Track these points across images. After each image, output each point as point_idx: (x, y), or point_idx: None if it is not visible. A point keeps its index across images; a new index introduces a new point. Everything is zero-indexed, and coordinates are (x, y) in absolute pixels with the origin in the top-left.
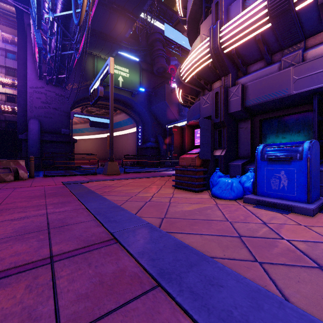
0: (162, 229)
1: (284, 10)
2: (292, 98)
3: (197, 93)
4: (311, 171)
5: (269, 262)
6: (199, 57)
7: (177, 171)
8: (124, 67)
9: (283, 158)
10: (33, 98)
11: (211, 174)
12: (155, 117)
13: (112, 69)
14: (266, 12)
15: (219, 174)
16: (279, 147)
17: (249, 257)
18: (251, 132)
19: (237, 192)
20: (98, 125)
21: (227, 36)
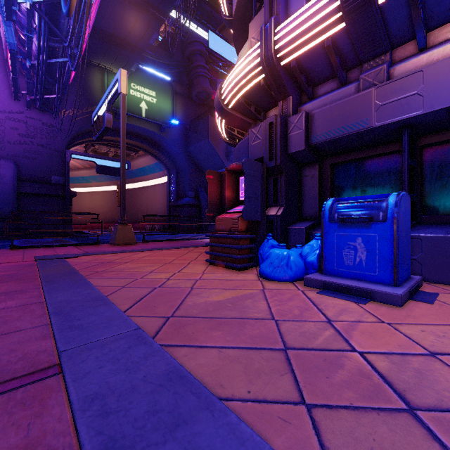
0: (157, 340)
1: (363, 3)
2: (374, 133)
3: (246, 125)
4: (398, 238)
5: (325, 403)
6: (247, 70)
7: (213, 238)
8: (149, 89)
9: (360, 219)
10: (5, 127)
11: (262, 243)
12: (195, 162)
13: (124, 87)
14: (338, 5)
15: (271, 243)
16: (355, 202)
17: (292, 393)
18: (320, 182)
19: (296, 270)
20: (109, 172)
21: (285, 40)
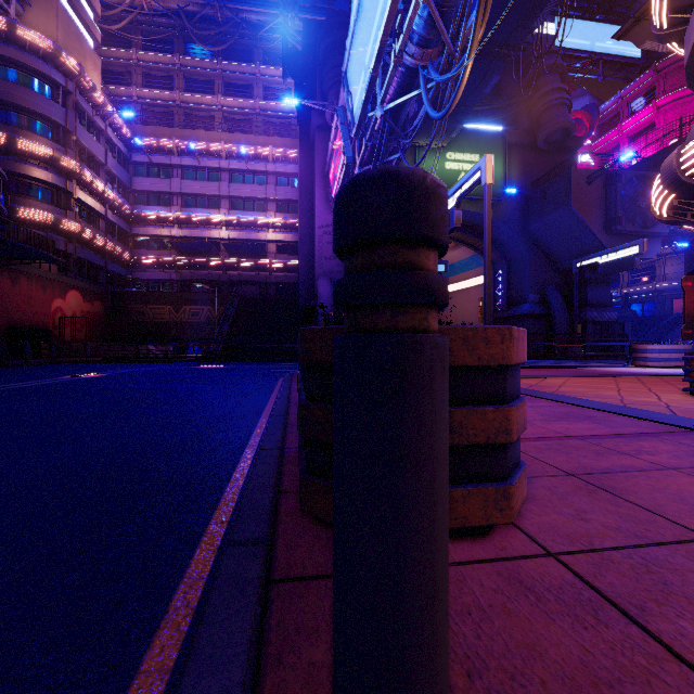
0: None
1: None
2: None
3: None
4: None
5: None
6: None
7: None
8: (470, 153)
9: None
10: (323, 243)
11: None
12: (540, 247)
13: (489, 176)
14: None
15: None
16: None
17: None
18: None
19: None
20: None
21: None
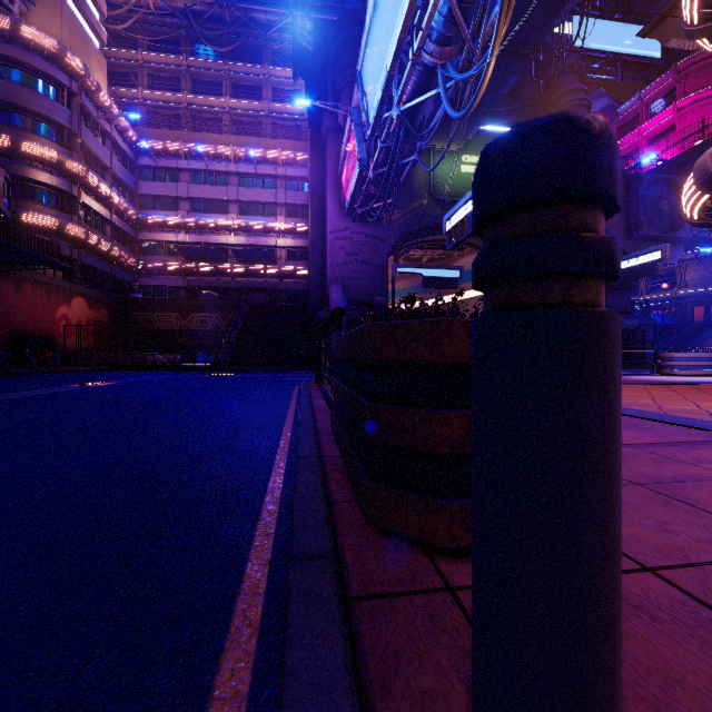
0: None
1: None
2: None
3: None
4: None
5: None
6: None
7: None
8: None
9: None
10: (335, 249)
11: None
12: None
13: None
14: None
15: None
16: None
17: None
18: None
19: None
20: (438, 285)
21: None
